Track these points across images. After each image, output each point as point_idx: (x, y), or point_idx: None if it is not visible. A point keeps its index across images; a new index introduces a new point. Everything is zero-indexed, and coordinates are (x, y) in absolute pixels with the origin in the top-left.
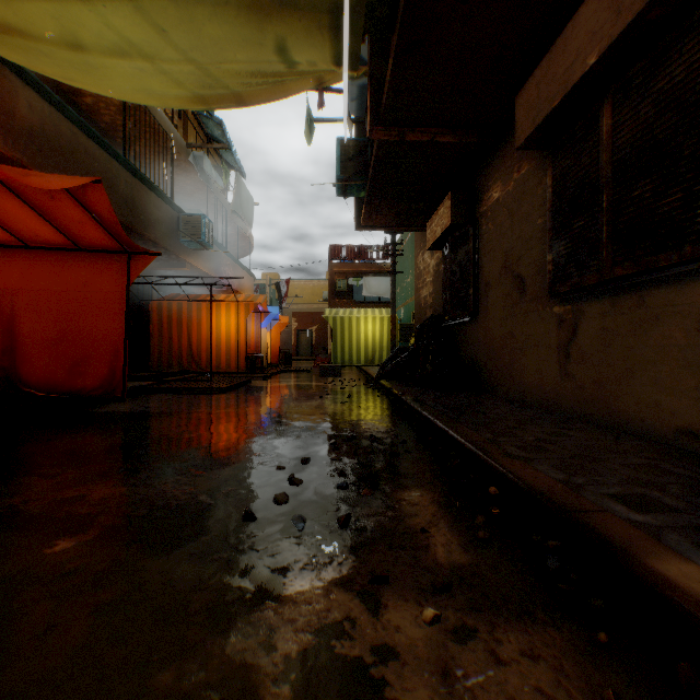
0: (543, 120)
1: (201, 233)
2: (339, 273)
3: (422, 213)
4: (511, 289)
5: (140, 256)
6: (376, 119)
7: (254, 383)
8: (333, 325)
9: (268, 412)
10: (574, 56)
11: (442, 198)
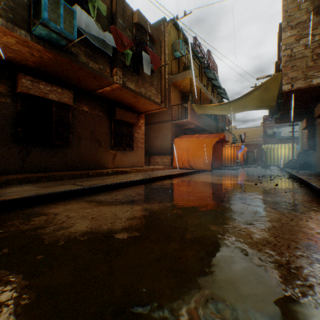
0: (316, 116)
1: (223, 128)
2: (268, 127)
3: (299, 118)
4: (319, 145)
5: (224, 142)
6: (279, 110)
7: (240, 169)
8: (265, 151)
9: (251, 172)
10: (318, 109)
11: (305, 115)
